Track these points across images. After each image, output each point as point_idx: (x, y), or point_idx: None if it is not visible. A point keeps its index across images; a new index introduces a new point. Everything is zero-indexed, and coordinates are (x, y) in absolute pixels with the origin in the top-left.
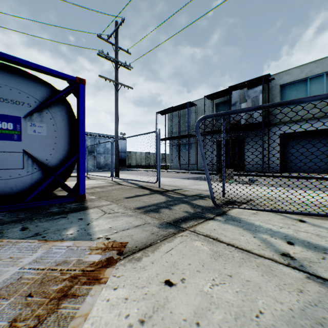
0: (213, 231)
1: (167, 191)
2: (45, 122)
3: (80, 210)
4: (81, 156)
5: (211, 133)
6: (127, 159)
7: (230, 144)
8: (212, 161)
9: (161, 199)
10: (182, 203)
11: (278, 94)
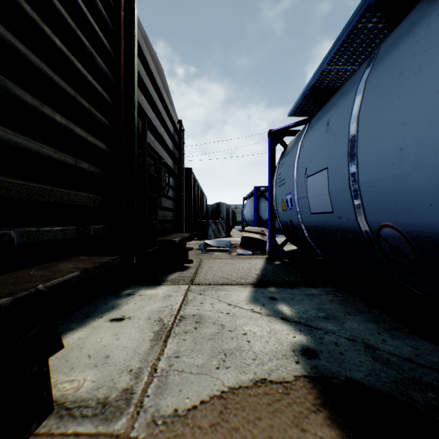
0: None
1: None
2: None
3: None
4: None
5: None
6: None
7: None
8: None
9: None
10: None
11: None
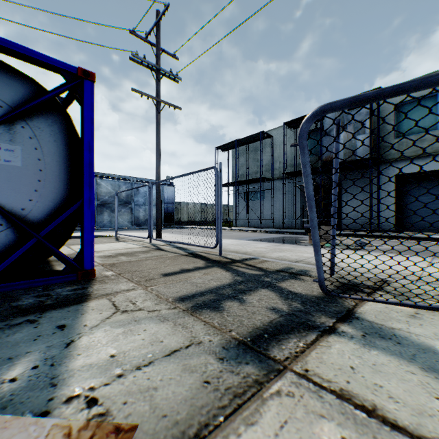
0: (353, 375)
1: (233, 262)
2: (19, 142)
3: (72, 302)
4: (86, 203)
5: (294, 175)
6: (176, 213)
7: (322, 191)
8: (294, 215)
9: (224, 278)
10: (261, 288)
11: (392, 117)
